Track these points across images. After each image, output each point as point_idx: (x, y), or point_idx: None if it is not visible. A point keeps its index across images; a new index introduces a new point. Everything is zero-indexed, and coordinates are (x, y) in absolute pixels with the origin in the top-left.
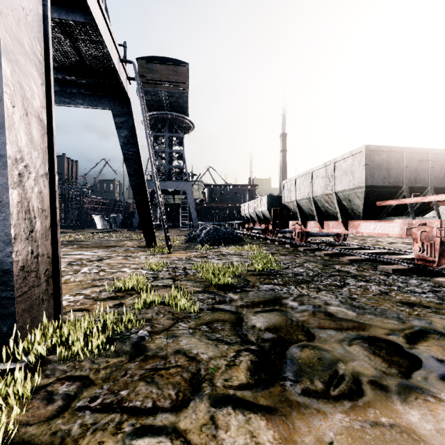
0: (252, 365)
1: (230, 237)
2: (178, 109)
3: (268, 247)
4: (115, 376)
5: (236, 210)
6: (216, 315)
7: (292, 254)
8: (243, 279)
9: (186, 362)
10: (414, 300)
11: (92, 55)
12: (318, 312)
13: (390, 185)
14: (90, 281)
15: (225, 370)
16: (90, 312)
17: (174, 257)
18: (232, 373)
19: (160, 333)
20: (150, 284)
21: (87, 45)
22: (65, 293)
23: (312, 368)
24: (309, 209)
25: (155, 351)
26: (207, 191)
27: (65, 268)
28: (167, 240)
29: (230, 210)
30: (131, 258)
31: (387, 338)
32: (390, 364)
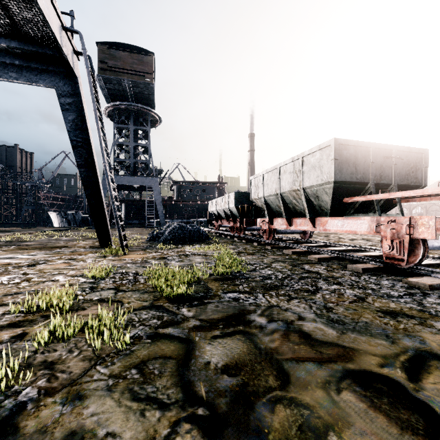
0: None
1: (196, 235)
2: (143, 101)
3: (235, 245)
4: None
5: (205, 207)
6: (157, 347)
7: (259, 253)
8: (203, 286)
9: None
10: (394, 308)
11: (26, 18)
12: (292, 332)
13: (357, 181)
14: None
15: None
16: None
17: (128, 259)
18: None
19: (57, 392)
20: (82, 299)
21: (19, 4)
22: None
23: None
24: (277, 206)
25: (29, 439)
26: (175, 188)
27: None
28: (121, 240)
29: (199, 207)
30: (74, 261)
31: (383, 372)
32: (401, 429)
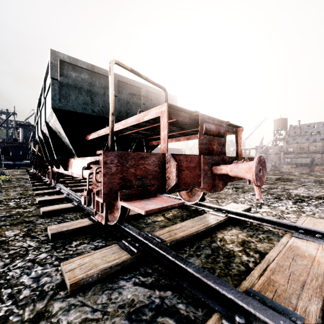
0: None
1: None
2: None
3: (1, 192)
4: None
5: None
6: None
7: None
8: None
9: None
10: None
11: None
12: None
13: (94, 114)
14: None
15: None
16: None
17: None
18: None
19: None
20: None
21: None
22: None
23: None
24: None
25: None
26: (21, 130)
27: None
28: None
29: None
30: None
31: None
32: None
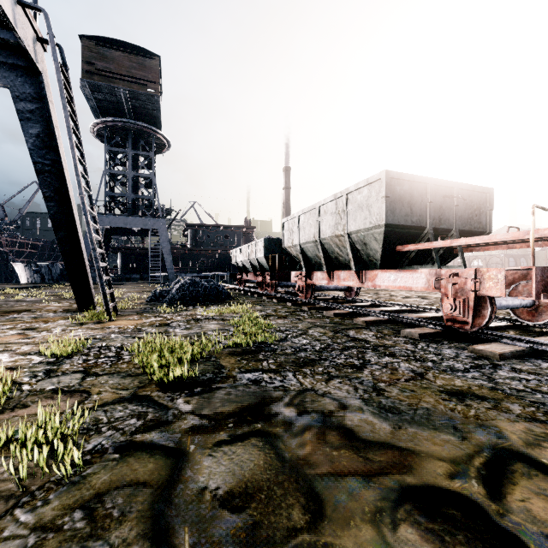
0: None
1: (213, 293)
2: (146, 118)
3: (264, 306)
4: None
5: (229, 258)
6: (127, 466)
7: (293, 316)
8: (214, 363)
9: None
10: (460, 386)
11: None
12: (330, 430)
13: (413, 224)
14: None
15: None
16: None
17: (114, 327)
18: None
19: None
20: (27, 389)
21: None
22: None
23: None
24: (316, 256)
25: None
26: (190, 233)
27: None
28: (106, 301)
29: (220, 258)
30: (33, 332)
31: (454, 487)
32: None
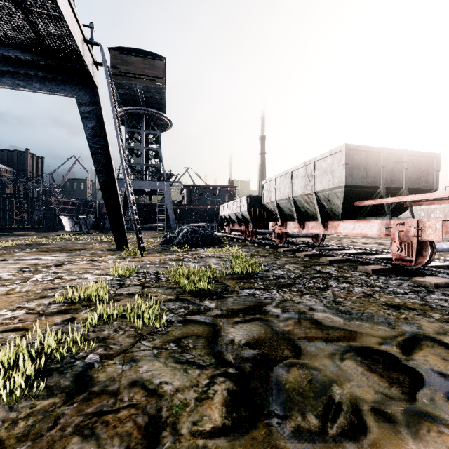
0: (229, 396)
1: (209, 239)
2: (154, 105)
3: (248, 248)
4: (37, 430)
5: (216, 211)
6: (188, 328)
7: (272, 256)
8: (221, 283)
9: (144, 399)
10: (398, 302)
11: (50, 32)
12: (304, 320)
13: (368, 185)
14: (40, 291)
15: (194, 407)
16: (28, 332)
17: (146, 261)
18: (203, 410)
19: (115, 357)
20: (113, 293)
21: (45, 20)
22: (1, 308)
23: (302, 395)
24: (289, 210)
25: (104, 384)
26: (186, 192)
27: (12, 276)
28: (139, 243)
29: (209, 211)
30: (96, 262)
31: (381, 348)
32: (390, 383)
